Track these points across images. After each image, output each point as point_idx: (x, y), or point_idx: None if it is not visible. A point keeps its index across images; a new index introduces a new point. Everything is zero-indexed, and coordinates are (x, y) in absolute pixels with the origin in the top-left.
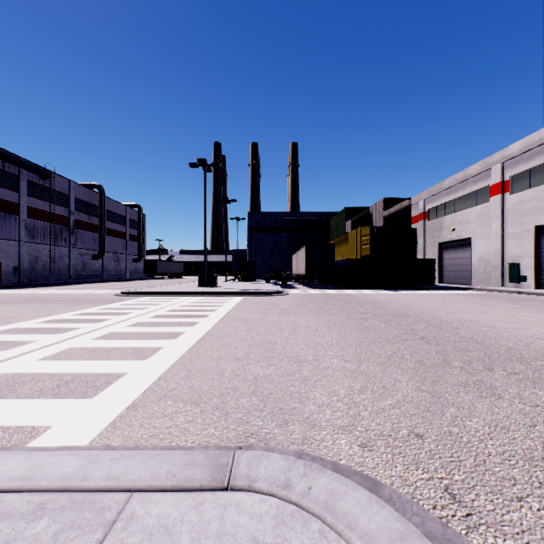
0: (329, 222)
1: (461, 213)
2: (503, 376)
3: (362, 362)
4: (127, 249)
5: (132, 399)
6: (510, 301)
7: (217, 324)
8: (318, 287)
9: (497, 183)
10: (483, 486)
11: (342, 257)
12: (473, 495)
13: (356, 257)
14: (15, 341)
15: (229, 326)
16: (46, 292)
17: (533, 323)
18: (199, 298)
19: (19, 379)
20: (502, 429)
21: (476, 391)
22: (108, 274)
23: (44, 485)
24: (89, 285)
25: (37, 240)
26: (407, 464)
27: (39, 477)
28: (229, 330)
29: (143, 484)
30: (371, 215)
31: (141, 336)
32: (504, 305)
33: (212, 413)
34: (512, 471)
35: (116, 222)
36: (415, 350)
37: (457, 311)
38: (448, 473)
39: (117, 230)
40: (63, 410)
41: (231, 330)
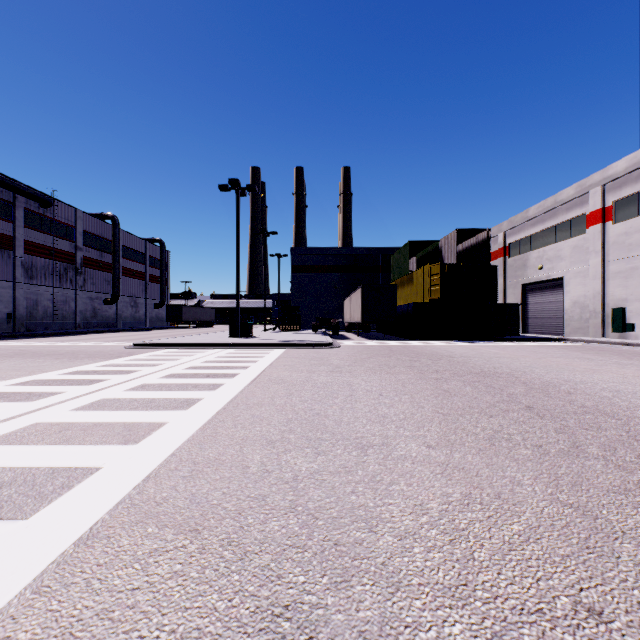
0: (389, 259)
1: (550, 248)
2: None
3: (454, 448)
4: (146, 292)
5: (91, 520)
6: (620, 355)
7: (247, 387)
8: (376, 338)
9: (597, 210)
10: None
11: (405, 301)
12: None
13: (423, 301)
14: None
15: (264, 390)
16: (41, 344)
17: None
18: (229, 352)
19: None
20: None
21: None
22: (124, 322)
23: None
24: (99, 335)
25: (37, 281)
26: None
27: None
28: (262, 395)
29: None
30: (441, 250)
31: (141, 404)
32: (615, 361)
33: (218, 554)
34: None
35: (133, 260)
36: (525, 427)
37: (560, 369)
38: None
39: (135, 270)
40: None
41: (265, 395)
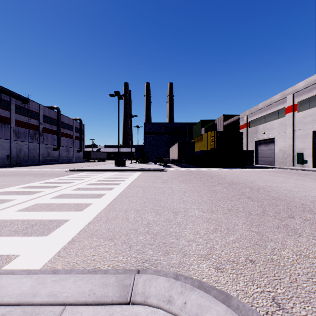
0: (191, 128)
1: (268, 123)
2: (300, 222)
3: (213, 212)
4: (73, 144)
5: (71, 236)
6: (298, 175)
7: (125, 189)
8: (185, 167)
9: (290, 105)
10: (297, 297)
11: (199, 149)
12: (292, 303)
13: (207, 149)
14: (3, 199)
15: (133, 190)
16: (25, 170)
17: (314, 188)
18: (115, 173)
19: (3, 223)
20: (304, 257)
21: (285, 231)
22: (62, 159)
23: (6, 301)
24: (51, 165)
25: (21, 139)
26: (246, 281)
27: (4, 294)
28: (132, 192)
29: (73, 300)
30: (216, 124)
31: (79, 196)
32: (295, 177)
33: (121, 246)
34: (314, 286)
35: (67, 128)
36: (245, 205)
37: (268, 181)
38: (273, 287)
39: (68, 133)
40: (28, 244)
41: (134, 192)
